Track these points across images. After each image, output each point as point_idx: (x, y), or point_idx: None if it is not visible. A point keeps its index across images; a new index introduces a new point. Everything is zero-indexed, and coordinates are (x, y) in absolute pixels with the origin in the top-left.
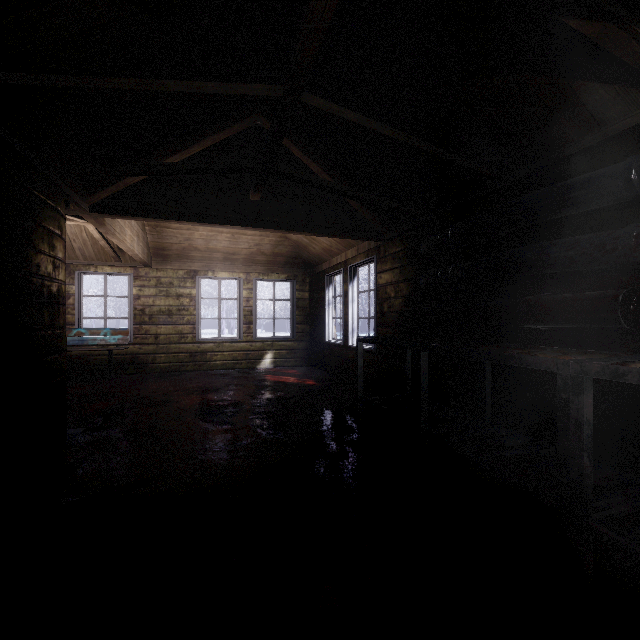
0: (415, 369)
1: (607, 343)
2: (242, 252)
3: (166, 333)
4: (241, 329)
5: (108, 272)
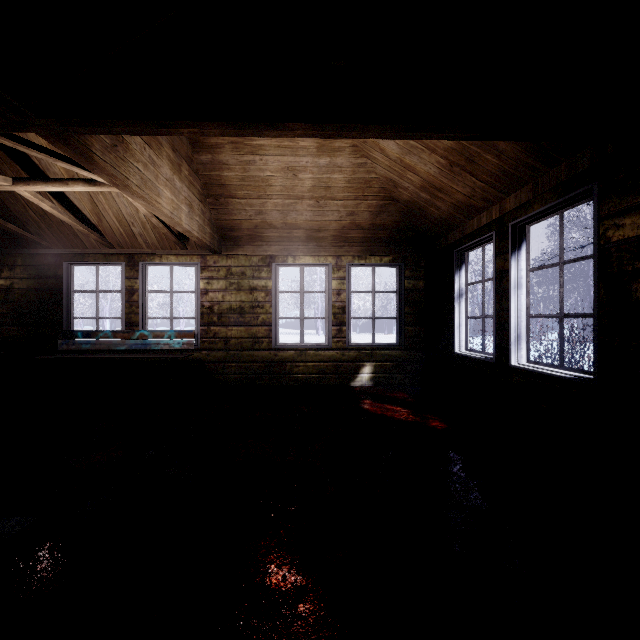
0: None
1: None
2: (330, 227)
3: (237, 336)
4: (329, 332)
5: (173, 262)
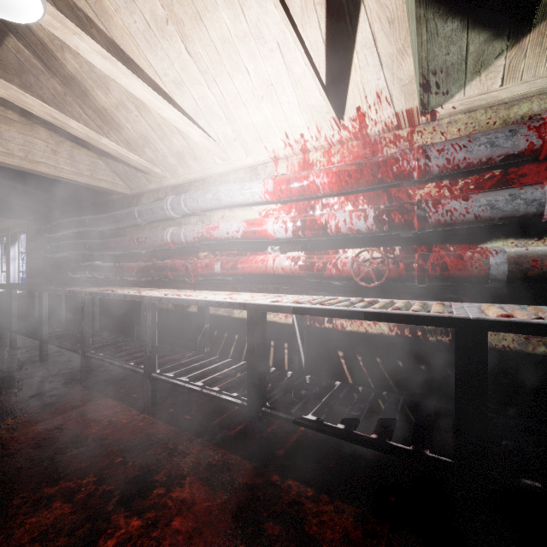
0: (10, 299)
1: (98, 282)
2: None
3: None
4: None
5: None
